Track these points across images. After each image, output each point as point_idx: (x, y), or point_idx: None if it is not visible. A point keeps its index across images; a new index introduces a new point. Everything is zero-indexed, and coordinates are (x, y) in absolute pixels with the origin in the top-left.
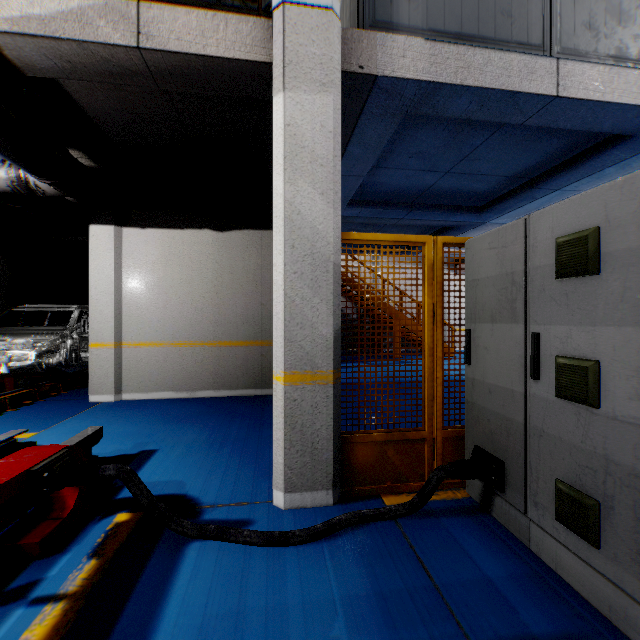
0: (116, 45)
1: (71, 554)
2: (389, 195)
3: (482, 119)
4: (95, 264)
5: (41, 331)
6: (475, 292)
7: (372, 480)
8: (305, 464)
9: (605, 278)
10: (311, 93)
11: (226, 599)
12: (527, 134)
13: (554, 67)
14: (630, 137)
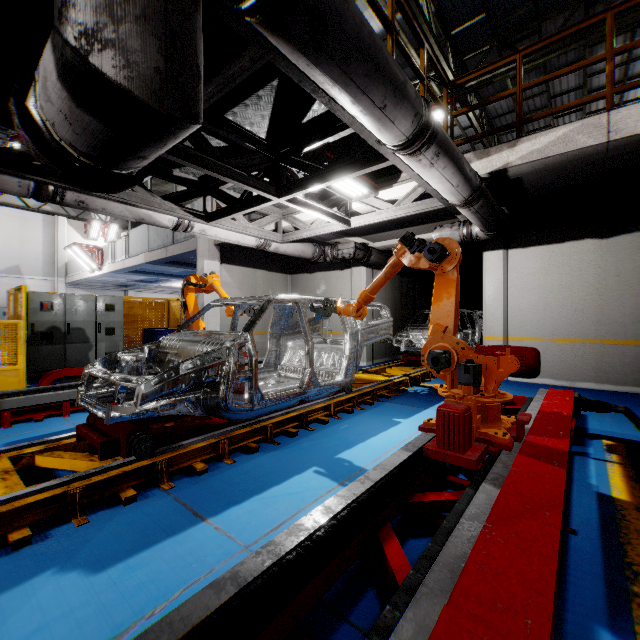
0: (589, 146)
1: (592, 448)
2: None
3: None
4: (488, 280)
5: None
6: None
7: None
8: None
9: None
10: None
11: None
12: None
13: None
14: None
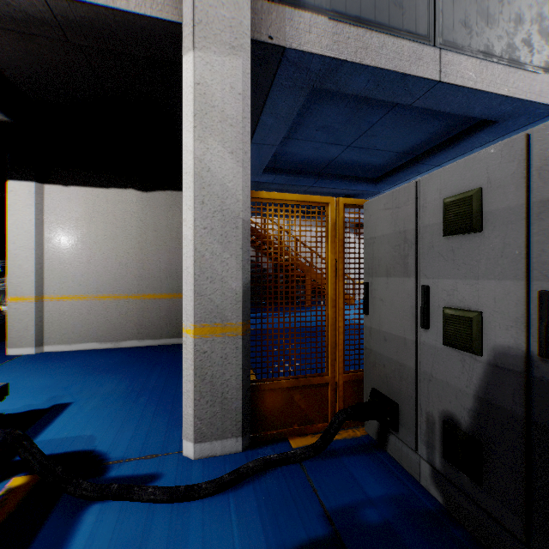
0: None
1: None
2: (300, 164)
3: (378, 98)
4: (14, 219)
5: None
6: (372, 249)
7: (280, 424)
8: (215, 414)
9: (488, 235)
10: (221, 55)
11: None
12: (414, 115)
13: (437, 56)
14: (495, 123)
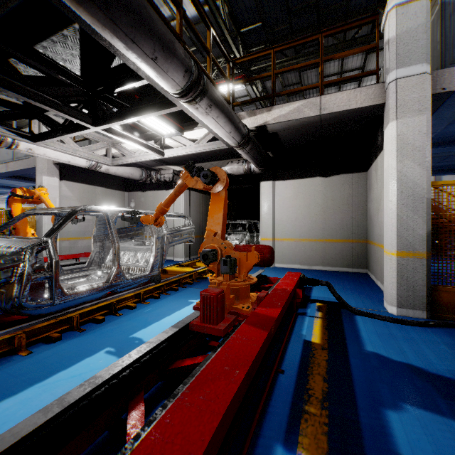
0: (311, 116)
1: (310, 309)
2: None
3: None
4: (263, 200)
5: (235, 232)
6: None
7: (451, 312)
8: (408, 296)
9: None
10: (412, 117)
11: (383, 330)
12: None
13: None
14: None
